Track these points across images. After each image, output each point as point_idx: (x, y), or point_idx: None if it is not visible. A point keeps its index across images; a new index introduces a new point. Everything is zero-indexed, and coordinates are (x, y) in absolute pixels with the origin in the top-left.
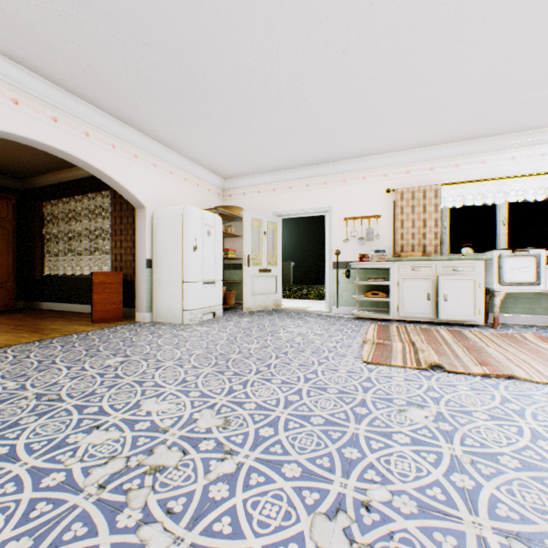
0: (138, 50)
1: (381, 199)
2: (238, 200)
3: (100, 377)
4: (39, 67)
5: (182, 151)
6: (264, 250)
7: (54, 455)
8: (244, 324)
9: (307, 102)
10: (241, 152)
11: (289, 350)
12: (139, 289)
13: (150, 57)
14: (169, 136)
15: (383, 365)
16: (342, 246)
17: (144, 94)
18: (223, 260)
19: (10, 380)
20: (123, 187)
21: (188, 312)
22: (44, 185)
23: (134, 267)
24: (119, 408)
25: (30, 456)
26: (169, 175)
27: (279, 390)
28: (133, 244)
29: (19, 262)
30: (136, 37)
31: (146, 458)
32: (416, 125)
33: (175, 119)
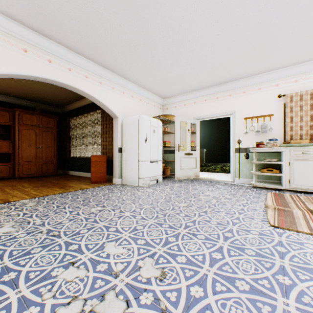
0: (110, 17)
1: (273, 102)
2: (171, 111)
3: (85, 220)
4: (60, 39)
5: (138, 83)
6: (188, 141)
7: (38, 287)
8: (175, 188)
9: (220, 36)
10: (173, 80)
11: (208, 210)
12: (114, 165)
13: (117, 21)
14: (131, 74)
15: (289, 230)
16: (242, 137)
17: (115, 48)
18: (163, 148)
19: (39, 218)
20: (106, 106)
21: (142, 179)
22: (71, 109)
23: (112, 152)
24: (90, 247)
25: (24, 285)
26: (131, 98)
27: (203, 245)
28: (112, 139)
29: (60, 150)
30: (108, 8)
31: (98, 304)
32: (307, 42)
33: (133, 62)
